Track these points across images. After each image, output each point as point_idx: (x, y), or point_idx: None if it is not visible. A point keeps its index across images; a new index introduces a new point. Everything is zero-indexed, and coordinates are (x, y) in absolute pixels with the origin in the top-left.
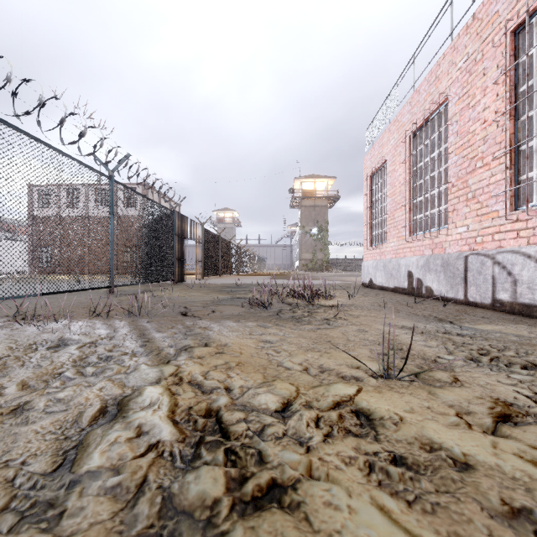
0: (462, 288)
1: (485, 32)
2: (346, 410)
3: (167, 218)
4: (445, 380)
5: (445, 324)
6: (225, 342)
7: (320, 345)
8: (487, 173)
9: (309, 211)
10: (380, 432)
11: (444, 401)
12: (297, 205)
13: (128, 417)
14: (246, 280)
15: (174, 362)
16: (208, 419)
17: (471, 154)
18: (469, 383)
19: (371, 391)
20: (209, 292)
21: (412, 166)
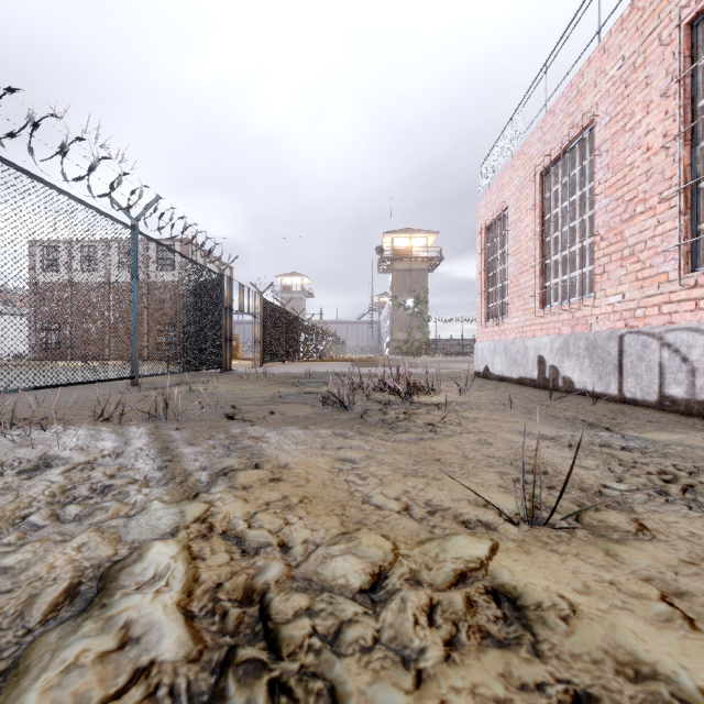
0: (616, 379)
1: (648, 26)
2: (477, 589)
3: (212, 284)
4: (626, 529)
5: (601, 431)
6: (284, 462)
7: (426, 466)
8: (651, 220)
9: (402, 277)
10: (541, 637)
11: (634, 570)
12: (387, 268)
13: (111, 606)
14: (319, 368)
15: (205, 496)
16: (247, 607)
17: (629, 195)
18: (664, 533)
19: (513, 550)
20: (268, 384)
21: (544, 213)
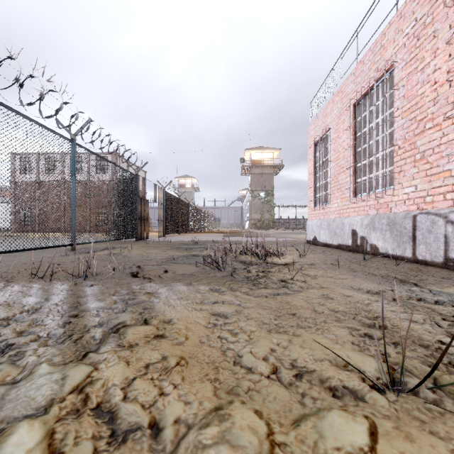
0: (410, 246)
1: None
2: None
3: (130, 181)
4: None
5: (412, 287)
6: (169, 318)
7: (285, 321)
8: (437, 133)
9: (257, 178)
10: None
11: None
12: (247, 172)
13: None
14: (202, 237)
15: (93, 356)
16: None
17: (420, 116)
18: None
19: (394, 436)
20: (167, 249)
21: (356, 132)
